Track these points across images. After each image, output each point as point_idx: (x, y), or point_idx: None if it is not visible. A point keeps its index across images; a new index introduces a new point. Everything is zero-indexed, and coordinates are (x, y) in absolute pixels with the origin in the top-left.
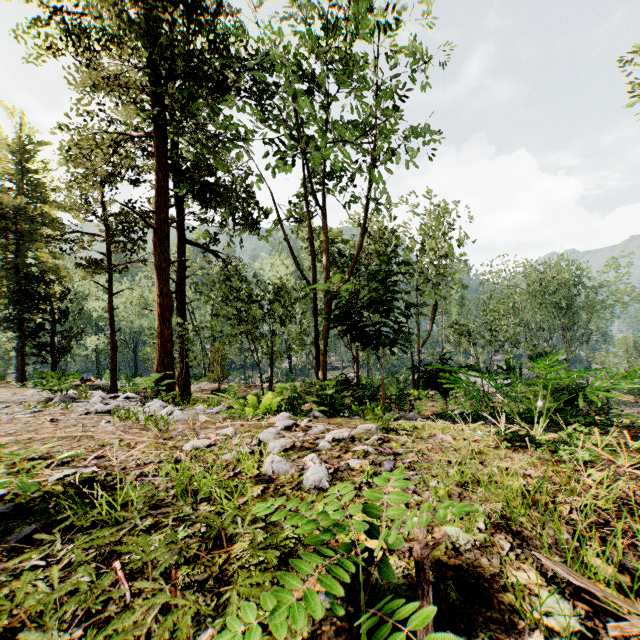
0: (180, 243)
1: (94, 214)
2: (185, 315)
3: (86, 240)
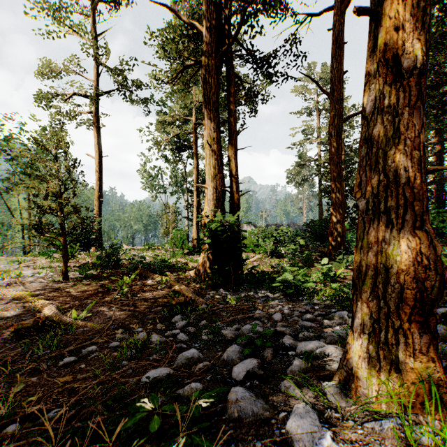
0: None
1: None
2: None
3: None
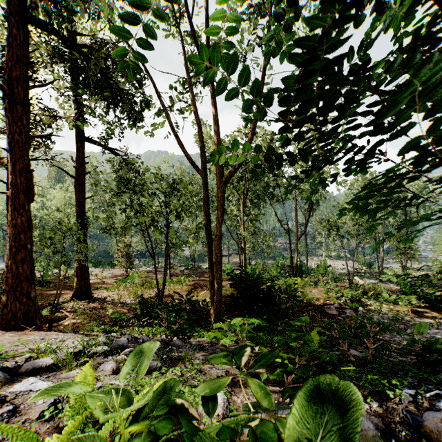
0: (78, 139)
1: None
2: (84, 209)
3: None
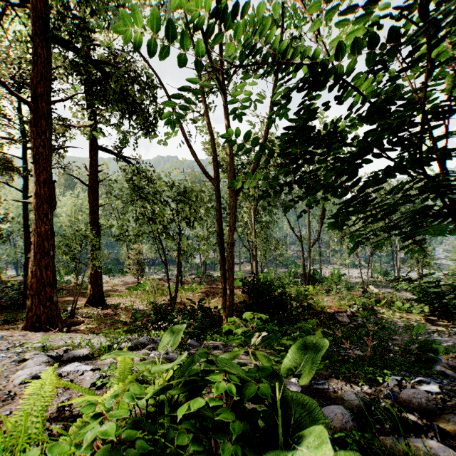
0: (92, 148)
1: (3, 117)
2: (97, 217)
3: (2, 145)
